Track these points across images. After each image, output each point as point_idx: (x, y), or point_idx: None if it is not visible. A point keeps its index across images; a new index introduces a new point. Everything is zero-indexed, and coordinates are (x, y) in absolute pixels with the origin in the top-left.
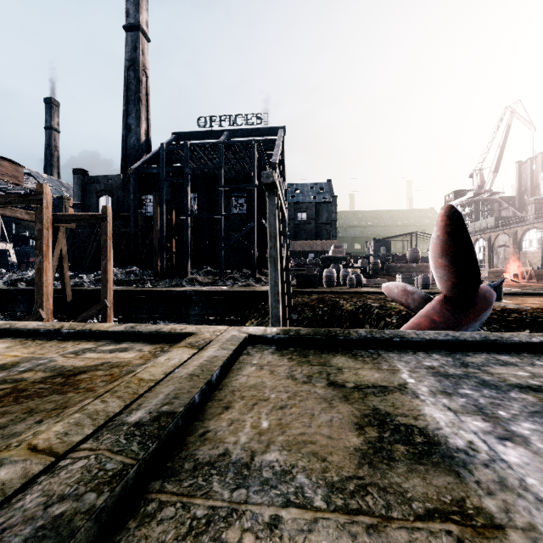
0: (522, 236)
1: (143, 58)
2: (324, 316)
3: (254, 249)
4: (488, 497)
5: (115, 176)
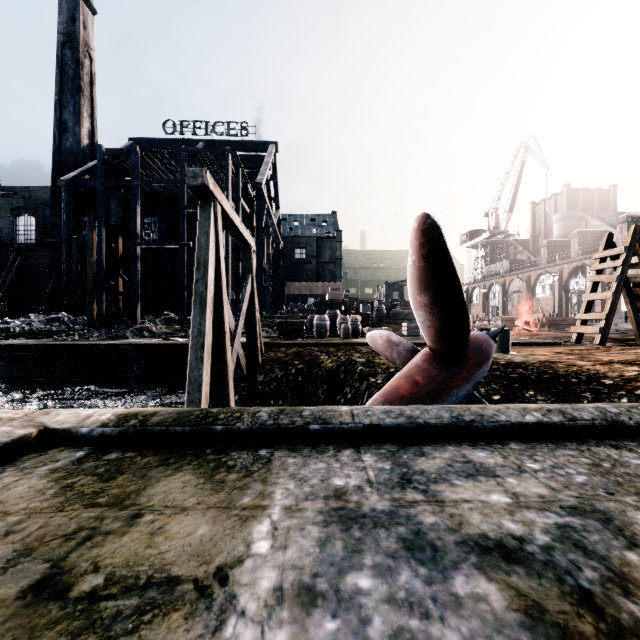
0: (535, 281)
1: (86, 33)
2: (298, 376)
3: (227, 290)
4: None
5: (41, 189)
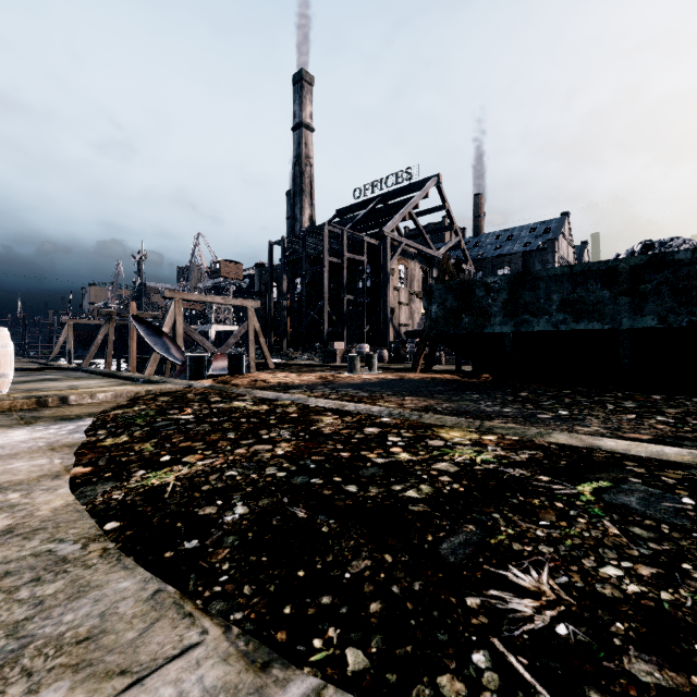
0: None
1: (307, 150)
2: None
3: (323, 326)
4: None
5: (278, 266)
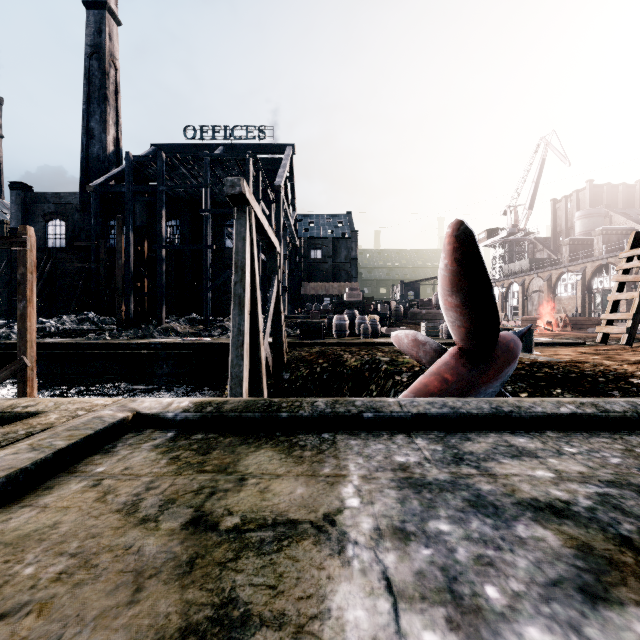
0: (556, 280)
1: (111, 44)
2: (323, 375)
3: None
4: None
5: (70, 195)
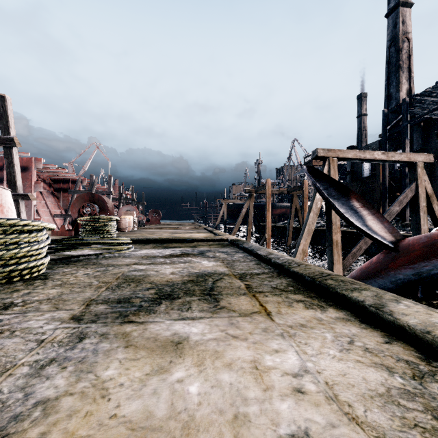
0: None
1: (404, 27)
2: None
3: None
4: (157, 249)
5: (373, 143)
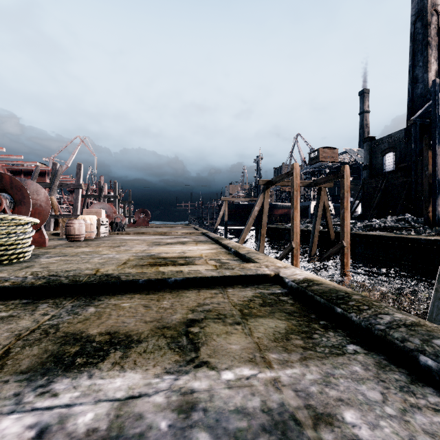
0: None
1: None
2: None
3: None
4: None
5: (397, 132)
